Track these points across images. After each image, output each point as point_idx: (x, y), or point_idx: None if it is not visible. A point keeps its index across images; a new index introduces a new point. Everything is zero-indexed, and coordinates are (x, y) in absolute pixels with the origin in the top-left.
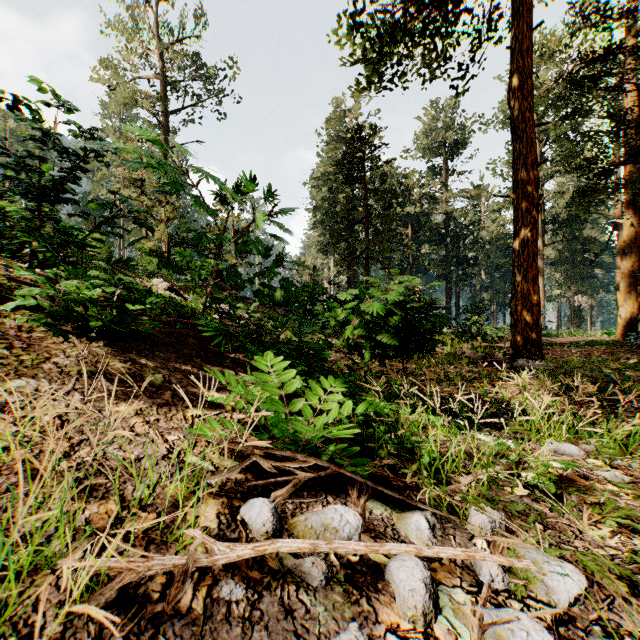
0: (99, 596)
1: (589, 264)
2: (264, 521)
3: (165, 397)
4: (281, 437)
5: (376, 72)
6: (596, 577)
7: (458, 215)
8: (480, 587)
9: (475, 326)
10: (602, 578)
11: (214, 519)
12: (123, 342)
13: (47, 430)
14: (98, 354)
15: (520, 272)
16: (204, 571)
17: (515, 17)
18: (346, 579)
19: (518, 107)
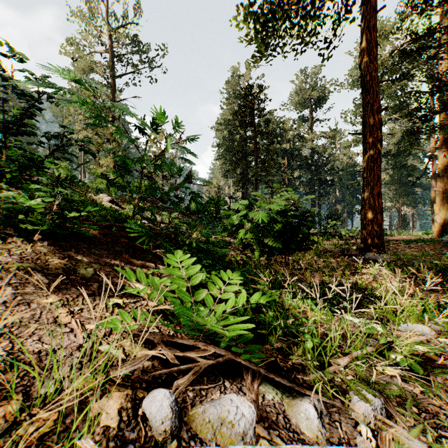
0: None
1: (412, 184)
2: (163, 418)
3: (92, 288)
4: (186, 324)
5: (263, 44)
6: None
7: (320, 150)
8: None
9: (333, 228)
10: None
11: (115, 416)
12: (65, 242)
13: None
14: (40, 252)
15: (368, 189)
16: None
17: (364, 3)
18: None
19: (366, 69)
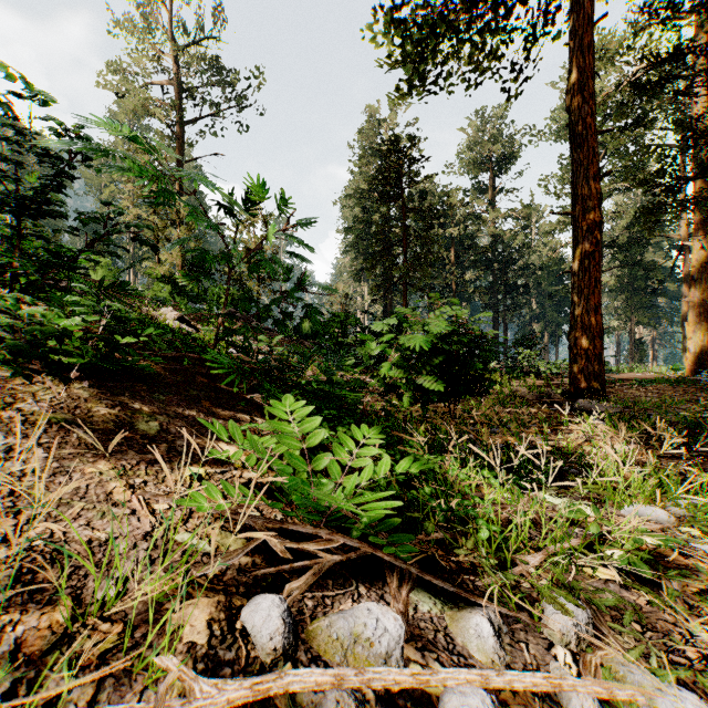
0: None
1: (652, 292)
2: (272, 632)
3: (159, 451)
4: (301, 504)
5: (416, 73)
6: None
7: (506, 237)
8: None
9: (527, 361)
10: None
11: (203, 630)
12: (115, 382)
13: None
14: (79, 397)
15: (580, 300)
16: None
17: (575, 9)
18: None
19: (578, 112)
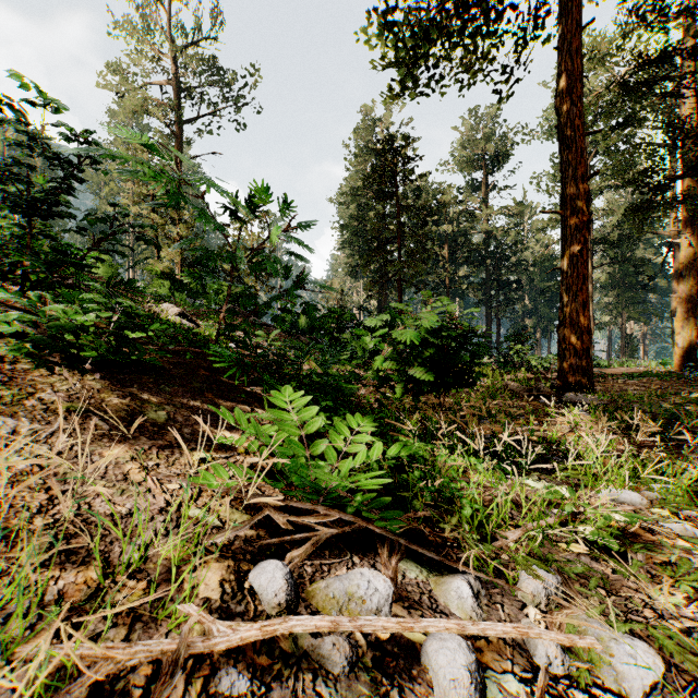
0: (65, 694)
1: (642, 288)
2: (276, 590)
3: (168, 438)
4: (300, 485)
5: (410, 75)
6: (675, 660)
7: (499, 234)
8: (535, 672)
9: (518, 356)
10: (683, 661)
11: (216, 588)
12: (123, 374)
13: (22, 479)
14: (93, 388)
15: (569, 296)
16: (200, 656)
17: (563, 14)
18: (374, 663)
19: (566, 114)
